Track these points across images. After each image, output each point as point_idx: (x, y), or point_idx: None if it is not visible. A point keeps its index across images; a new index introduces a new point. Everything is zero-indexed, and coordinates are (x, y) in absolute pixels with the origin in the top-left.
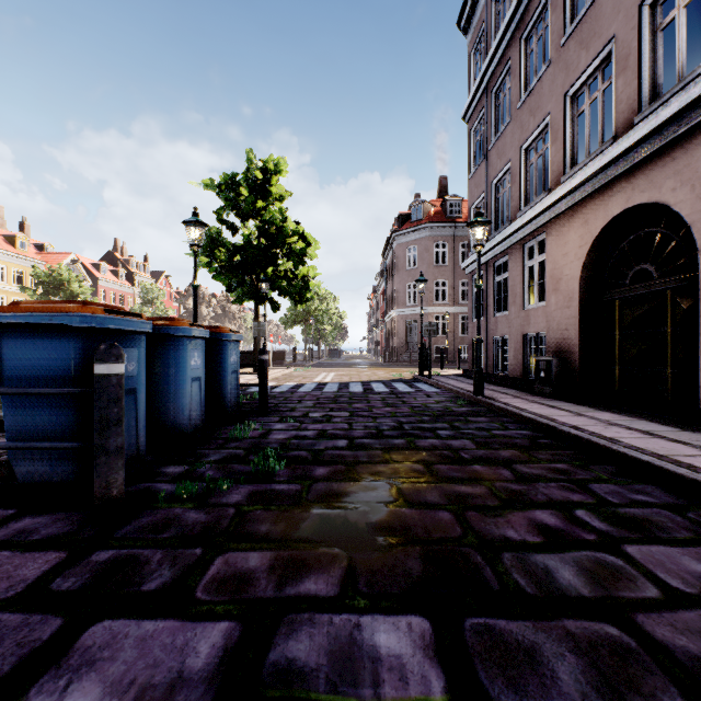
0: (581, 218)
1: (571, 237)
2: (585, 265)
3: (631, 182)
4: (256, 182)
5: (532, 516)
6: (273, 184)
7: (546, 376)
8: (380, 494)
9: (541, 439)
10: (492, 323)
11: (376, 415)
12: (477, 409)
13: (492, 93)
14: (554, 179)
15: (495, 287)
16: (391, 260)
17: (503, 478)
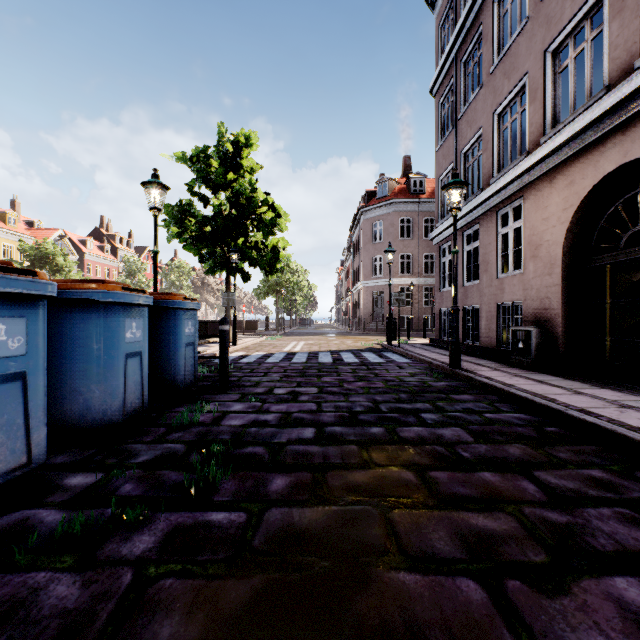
0: (565, 179)
1: (553, 200)
2: (569, 229)
3: (630, 134)
4: (227, 154)
5: (617, 593)
6: (244, 157)
7: (525, 347)
8: (362, 534)
9: (548, 427)
10: (461, 293)
11: (347, 392)
12: (456, 383)
13: (461, 63)
14: (533, 140)
15: (465, 256)
16: (358, 234)
17: (530, 497)
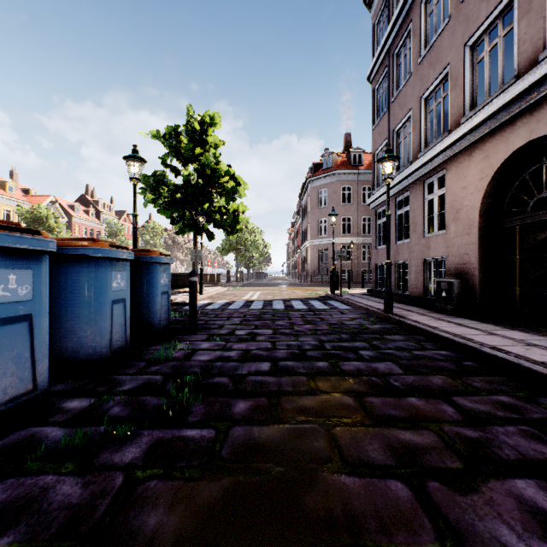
0: (481, 153)
1: (471, 171)
2: (485, 196)
3: (535, 115)
4: (195, 132)
5: (517, 491)
6: (209, 135)
7: (447, 295)
8: (310, 446)
9: (465, 361)
10: (394, 250)
11: (297, 333)
12: (389, 326)
13: (394, 54)
14: (454, 121)
15: (397, 219)
16: (306, 200)
17: (448, 417)
